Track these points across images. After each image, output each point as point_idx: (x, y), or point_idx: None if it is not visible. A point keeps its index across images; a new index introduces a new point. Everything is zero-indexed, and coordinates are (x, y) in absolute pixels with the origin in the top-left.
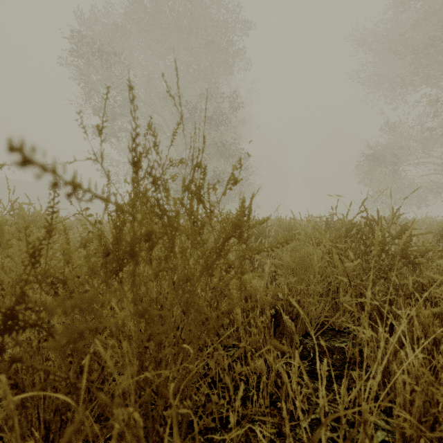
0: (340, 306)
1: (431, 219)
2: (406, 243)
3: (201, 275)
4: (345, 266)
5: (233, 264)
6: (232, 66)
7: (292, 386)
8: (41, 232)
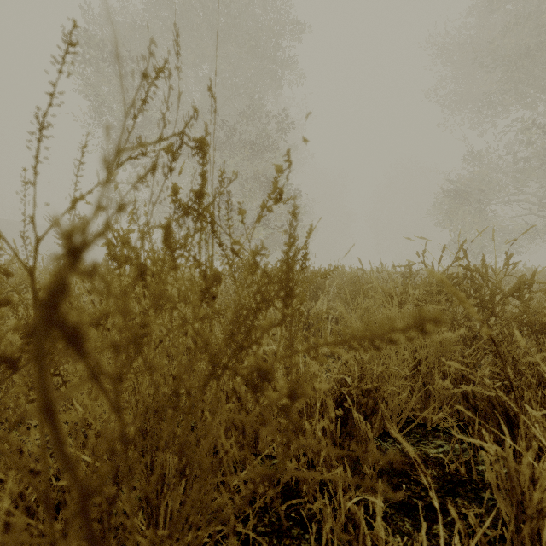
0: (436, 395)
1: (530, 269)
2: (527, 303)
3: (201, 389)
4: (442, 337)
5: (270, 373)
6: (280, 78)
7: (373, 539)
8: (6, 287)
